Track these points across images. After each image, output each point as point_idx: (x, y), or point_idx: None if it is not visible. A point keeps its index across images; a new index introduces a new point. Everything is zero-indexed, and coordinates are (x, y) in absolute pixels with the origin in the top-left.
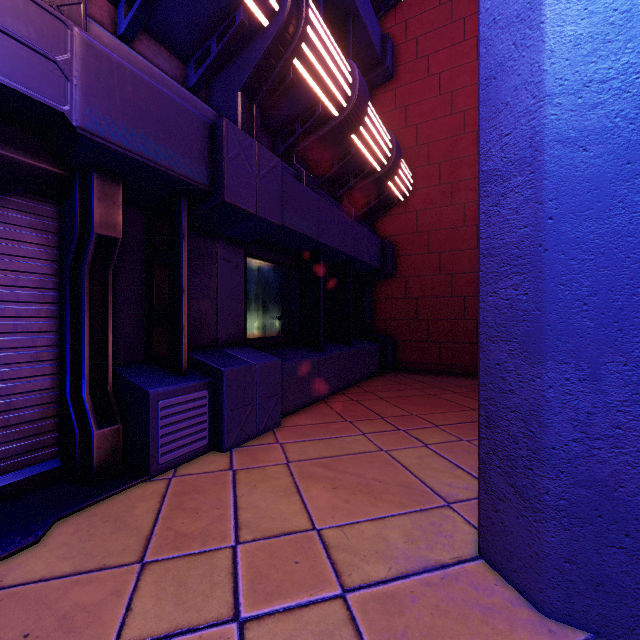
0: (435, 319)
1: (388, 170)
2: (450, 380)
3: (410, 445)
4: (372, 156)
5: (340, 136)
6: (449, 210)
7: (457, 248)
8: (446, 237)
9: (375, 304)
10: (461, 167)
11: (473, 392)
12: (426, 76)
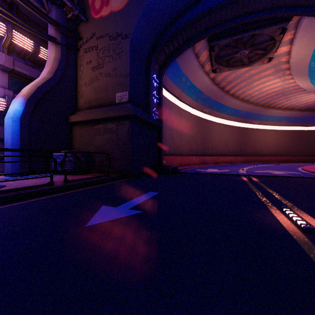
0: None
1: None
2: None
3: None
4: None
5: None
6: None
7: None
8: None
9: None
10: None
11: None
12: None
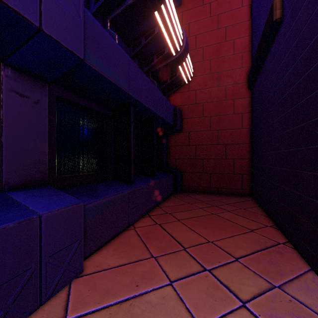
0: (207, 158)
1: (180, 55)
2: (219, 199)
3: (227, 306)
4: (170, 40)
5: (146, 10)
6: (216, 89)
7: (221, 113)
8: (214, 106)
9: (169, 149)
10: (223, 62)
11: (240, 210)
12: (201, 4)
